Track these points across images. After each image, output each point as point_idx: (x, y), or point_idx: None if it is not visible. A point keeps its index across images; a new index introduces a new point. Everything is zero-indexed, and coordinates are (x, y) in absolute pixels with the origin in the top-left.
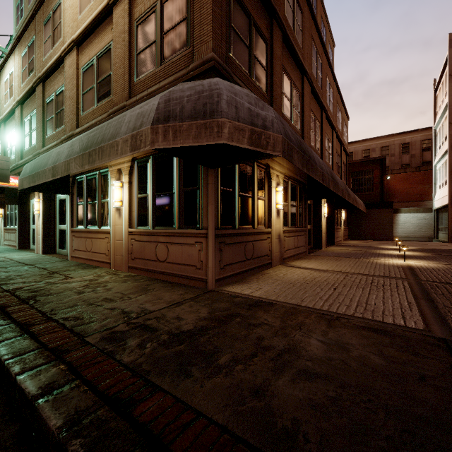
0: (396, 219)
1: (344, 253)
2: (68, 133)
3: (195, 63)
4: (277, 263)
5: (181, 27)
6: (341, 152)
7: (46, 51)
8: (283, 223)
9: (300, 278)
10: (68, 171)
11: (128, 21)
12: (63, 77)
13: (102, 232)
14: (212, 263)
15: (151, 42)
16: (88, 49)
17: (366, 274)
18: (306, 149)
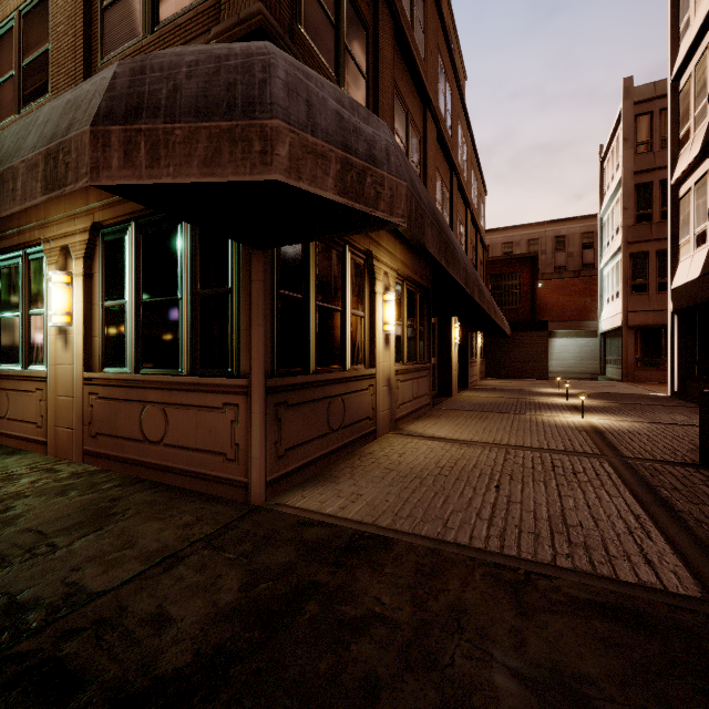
0: (549, 347)
1: (488, 405)
2: None
3: (222, 24)
4: (386, 430)
5: None
6: (477, 243)
7: None
8: (395, 357)
9: (430, 463)
10: None
11: None
12: None
13: (28, 377)
14: (259, 448)
15: None
16: None
17: (538, 447)
18: (442, 223)
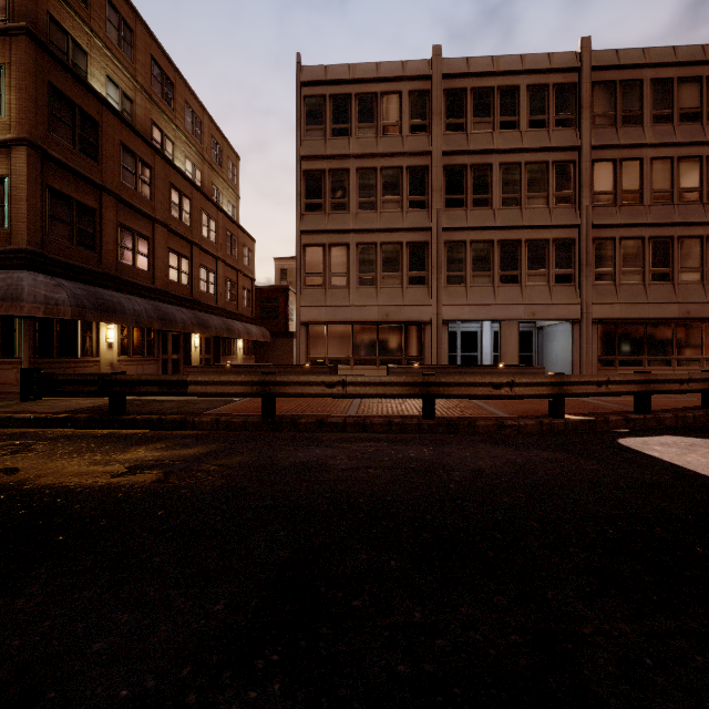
0: None
1: None
2: None
3: (12, 246)
4: None
5: None
6: (238, 279)
7: None
8: (121, 354)
9: None
10: None
11: None
12: None
13: None
14: None
15: None
16: None
17: None
18: (111, 307)
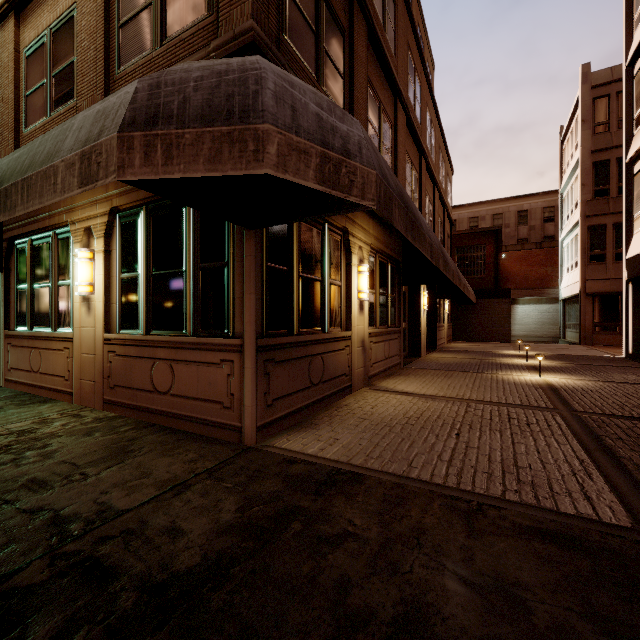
0: (512, 313)
1: (453, 364)
2: None
3: (220, 38)
4: (360, 385)
5: None
6: (444, 219)
7: None
8: (368, 322)
9: (399, 414)
10: None
11: None
12: None
13: (57, 338)
14: (251, 398)
15: (144, 4)
16: (35, 16)
17: (496, 402)
18: (409, 203)
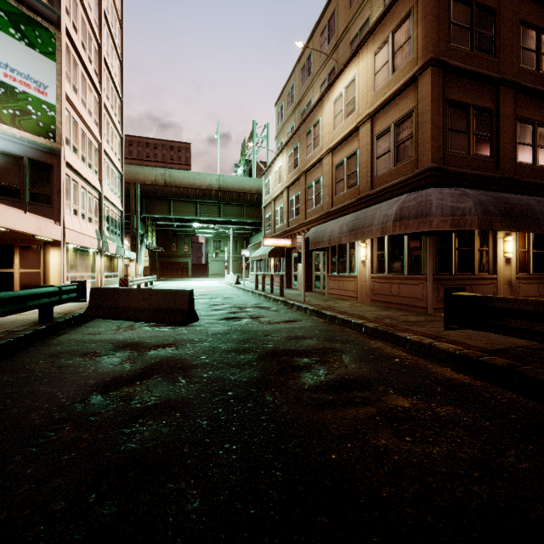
0: None
1: None
2: (325, 209)
3: (418, 169)
4: None
5: (408, 143)
6: None
7: (308, 153)
8: (518, 270)
9: None
10: (340, 242)
11: (370, 137)
12: (320, 171)
13: (351, 276)
14: (430, 296)
15: (387, 151)
16: (340, 153)
17: None
18: (518, 211)
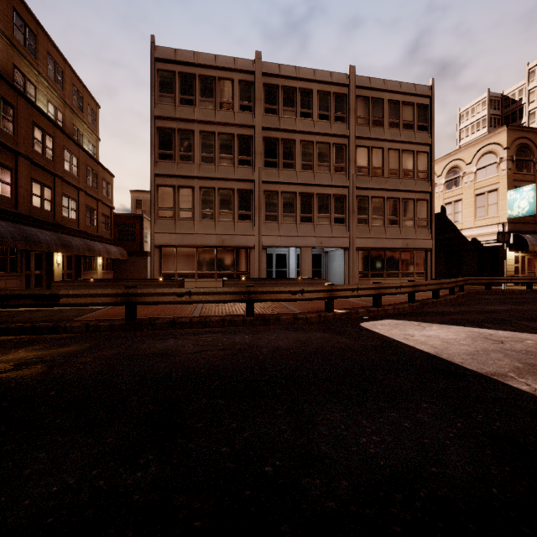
0: None
1: None
2: None
3: None
4: None
5: None
6: (98, 207)
7: None
8: None
9: None
10: None
11: None
12: None
13: None
14: None
15: None
16: None
17: None
18: None
